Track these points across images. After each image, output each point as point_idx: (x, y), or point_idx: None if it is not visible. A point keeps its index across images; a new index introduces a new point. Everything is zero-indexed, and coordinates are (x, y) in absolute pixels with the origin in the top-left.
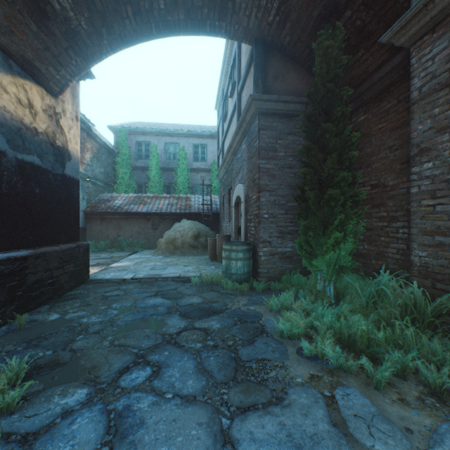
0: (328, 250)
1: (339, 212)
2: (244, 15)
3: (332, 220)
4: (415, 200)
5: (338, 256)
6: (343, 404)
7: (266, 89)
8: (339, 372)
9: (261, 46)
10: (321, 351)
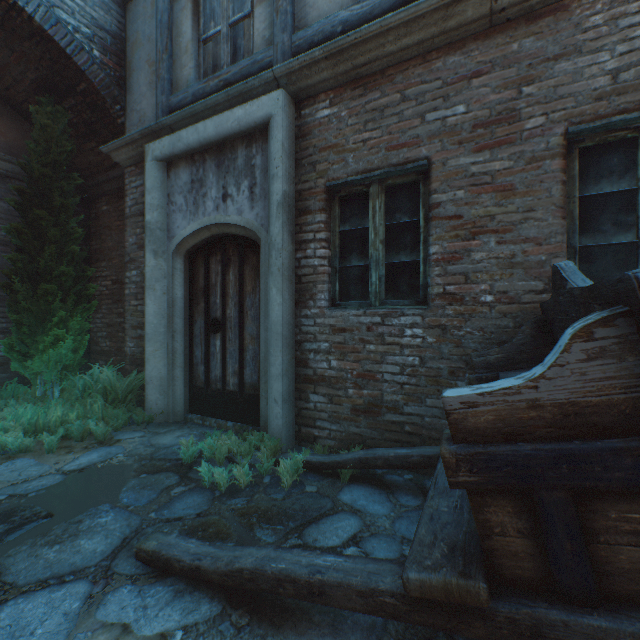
0: (48, 349)
1: (62, 308)
2: None
3: (51, 316)
4: (128, 300)
5: (57, 354)
6: (5, 469)
7: None
8: (20, 454)
9: None
10: (3, 444)
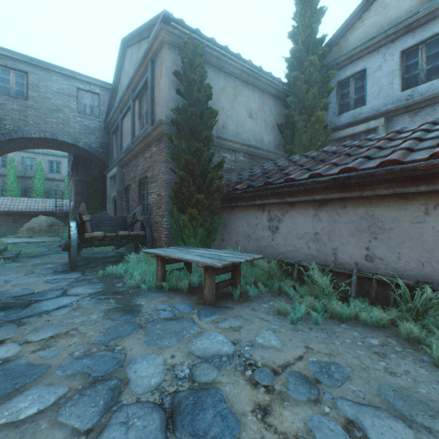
0: None
1: None
2: (67, 150)
3: None
4: None
5: None
6: None
7: (79, 172)
8: None
9: (76, 157)
10: None
